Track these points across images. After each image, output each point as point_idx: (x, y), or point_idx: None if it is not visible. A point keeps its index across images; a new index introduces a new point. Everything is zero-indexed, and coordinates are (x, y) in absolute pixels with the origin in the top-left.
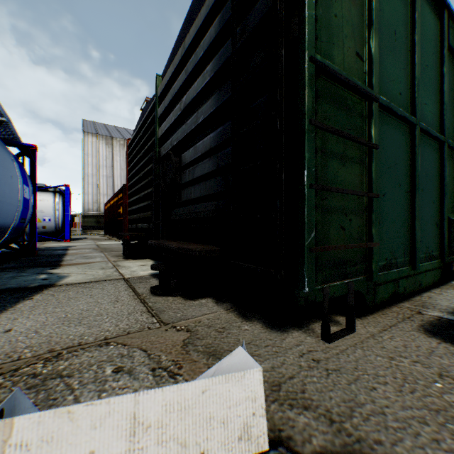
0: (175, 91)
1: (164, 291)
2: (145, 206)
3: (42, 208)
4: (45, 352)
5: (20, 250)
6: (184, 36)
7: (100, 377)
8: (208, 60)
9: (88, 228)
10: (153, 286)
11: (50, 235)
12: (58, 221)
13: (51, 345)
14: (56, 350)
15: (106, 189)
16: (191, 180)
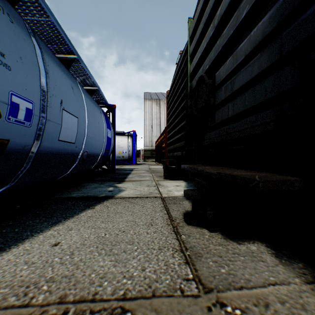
0: (207, 14)
1: (198, 222)
2: (179, 138)
3: (122, 145)
4: (54, 300)
5: (106, 169)
6: None
7: None
8: None
9: (146, 157)
10: (186, 214)
11: (126, 161)
12: (129, 153)
13: (68, 286)
14: (66, 299)
15: (156, 133)
16: (228, 97)
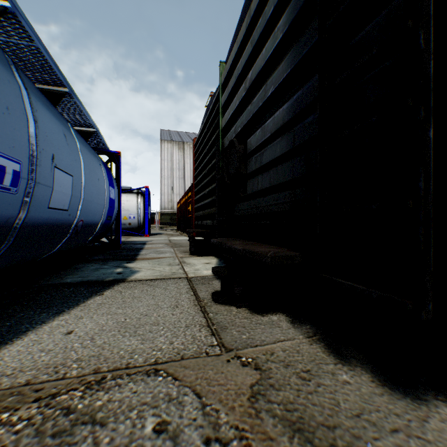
0: (239, 70)
1: (226, 299)
2: (210, 203)
3: (128, 208)
4: (89, 372)
5: (107, 243)
6: (250, 4)
7: (136, 436)
8: (279, 16)
9: (164, 224)
10: (215, 292)
11: (134, 230)
12: (140, 219)
13: (98, 362)
14: (101, 370)
15: (178, 189)
16: (258, 168)
